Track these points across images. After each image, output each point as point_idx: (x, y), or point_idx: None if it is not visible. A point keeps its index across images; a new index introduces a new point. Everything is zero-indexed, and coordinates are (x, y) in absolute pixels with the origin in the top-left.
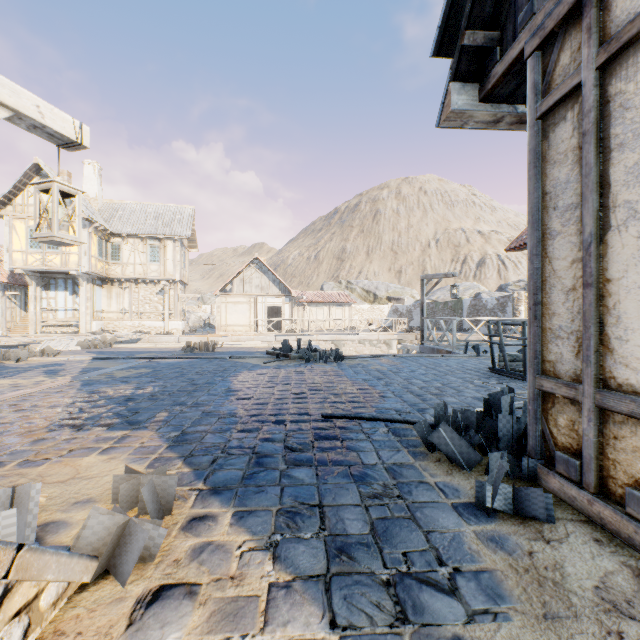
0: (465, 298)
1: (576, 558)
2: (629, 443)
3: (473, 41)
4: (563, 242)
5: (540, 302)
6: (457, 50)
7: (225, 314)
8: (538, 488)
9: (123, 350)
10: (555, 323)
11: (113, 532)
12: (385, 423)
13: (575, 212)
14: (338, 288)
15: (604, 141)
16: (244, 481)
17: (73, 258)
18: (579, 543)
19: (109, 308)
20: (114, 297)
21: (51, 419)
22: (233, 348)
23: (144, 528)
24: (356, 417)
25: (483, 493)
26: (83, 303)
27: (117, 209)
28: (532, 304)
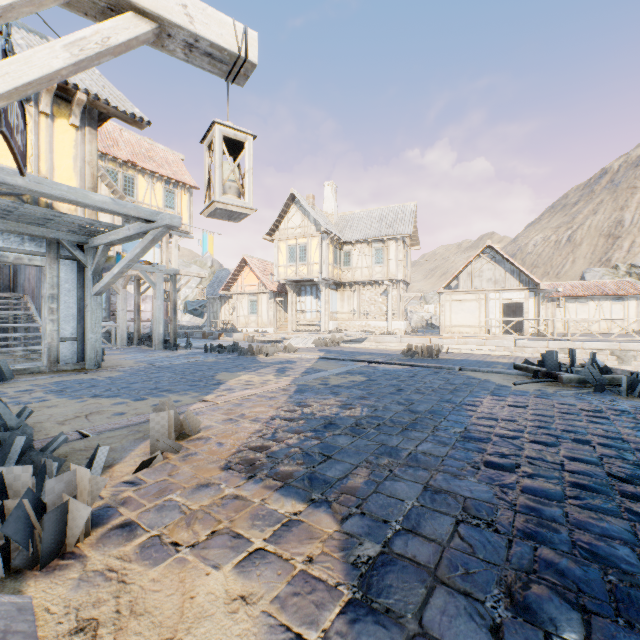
0: None
1: None
2: None
3: None
4: None
5: None
6: None
7: (449, 313)
8: None
9: (347, 350)
10: None
11: None
12: None
13: None
14: (611, 275)
15: None
16: None
17: (315, 267)
18: None
19: (342, 309)
20: (345, 299)
21: (239, 443)
22: (461, 355)
23: None
24: None
25: None
26: (322, 305)
27: (348, 220)
28: None
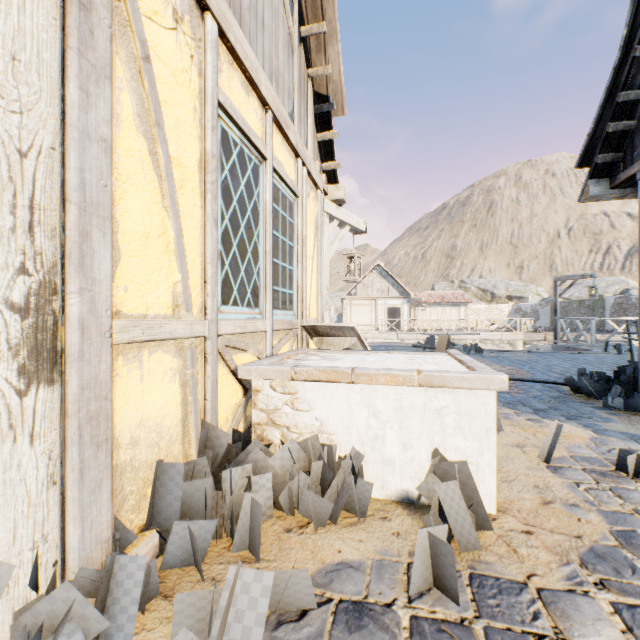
0: (607, 296)
1: None
2: None
3: (604, 160)
4: None
5: None
6: (593, 164)
7: (350, 315)
8: (637, 397)
9: None
10: None
11: None
12: (539, 383)
13: None
14: (450, 288)
15: None
16: None
17: None
18: None
19: None
20: None
21: None
22: (375, 343)
23: None
24: (518, 379)
25: (606, 400)
26: None
27: None
28: None
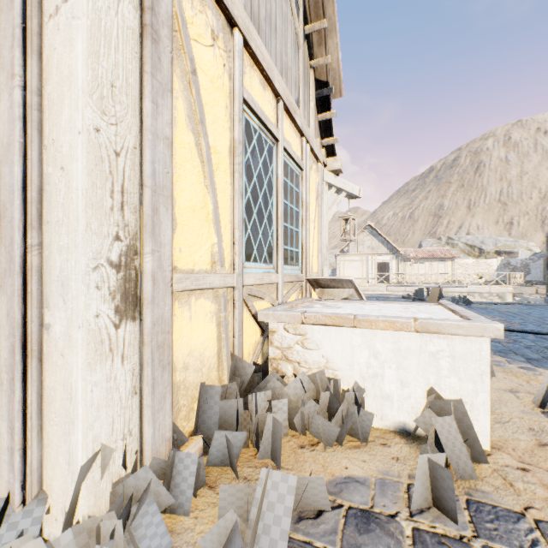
0: None
1: None
2: None
3: None
4: None
5: None
6: None
7: (343, 269)
8: None
9: None
10: None
11: None
12: (532, 334)
13: None
14: (437, 244)
15: None
16: None
17: None
18: None
19: None
20: None
21: None
22: (366, 294)
23: None
24: (509, 330)
25: None
26: None
27: None
28: None
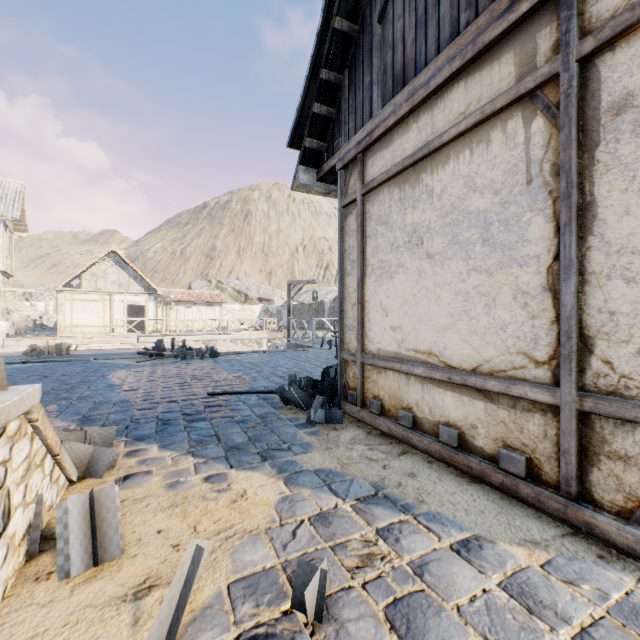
0: (326, 301)
1: (347, 432)
2: (372, 378)
3: (312, 146)
4: (352, 279)
5: (343, 310)
6: (303, 147)
7: (71, 313)
8: (336, 407)
9: None
10: (349, 322)
11: (85, 454)
12: (257, 394)
13: (356, 264)
14: (208, 287)
15: (365, 232)
16: (158, 433)
17: None
18: (350, 428)
19: None
20: None
21: None
22: (92, 350)
23: (110, 448)
24: (235, 393)
25: (310, 415)
26: None
27: None
28: (340, 311)
